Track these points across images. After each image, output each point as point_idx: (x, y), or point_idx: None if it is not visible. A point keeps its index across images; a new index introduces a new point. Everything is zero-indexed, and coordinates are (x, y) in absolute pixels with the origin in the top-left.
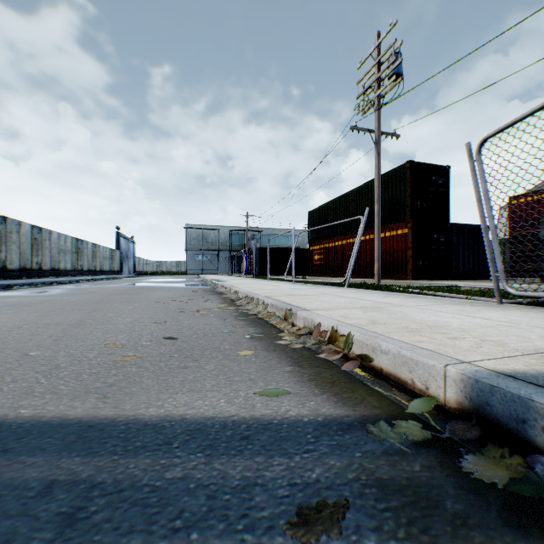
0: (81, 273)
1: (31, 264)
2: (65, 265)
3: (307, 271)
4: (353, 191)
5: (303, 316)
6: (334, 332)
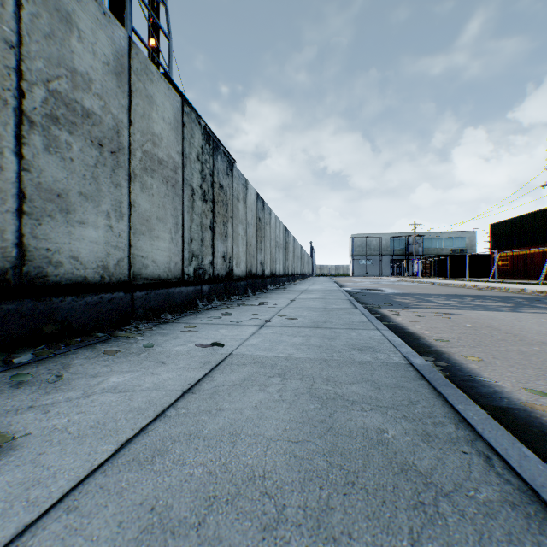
0: (308, 275)
1: (303, 271)
2: (306, 271)
3: (485, 274)
4: (541, 210)
5: (529, 290)
6: (541, 291)
